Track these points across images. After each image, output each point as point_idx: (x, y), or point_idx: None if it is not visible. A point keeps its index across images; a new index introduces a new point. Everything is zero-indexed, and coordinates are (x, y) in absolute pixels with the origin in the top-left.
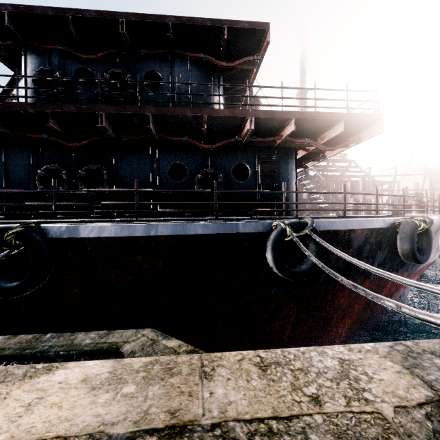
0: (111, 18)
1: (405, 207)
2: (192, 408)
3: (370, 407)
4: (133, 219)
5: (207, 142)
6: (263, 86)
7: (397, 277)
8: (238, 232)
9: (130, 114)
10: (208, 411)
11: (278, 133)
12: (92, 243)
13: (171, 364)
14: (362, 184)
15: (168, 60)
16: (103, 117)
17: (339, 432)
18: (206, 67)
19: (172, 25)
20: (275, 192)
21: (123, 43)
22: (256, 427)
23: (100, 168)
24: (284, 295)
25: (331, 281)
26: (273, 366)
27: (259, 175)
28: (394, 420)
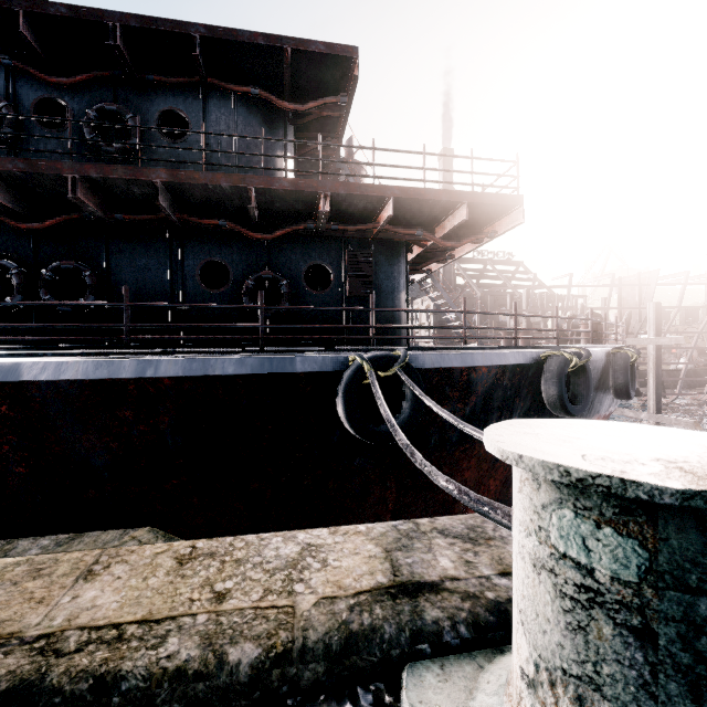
0: (94, 19)
1: (575, 334)
2: (28, 618)
3: (287, 600)
4: (120, 351)
5: (264, 229)
6: (344, 146)
7: (482, 433)
8: (294, 371)
9: (125, 180)
10: (50, 620)
11: (375, 218)
12: (44, 391)
13: (47, 564)
14: (526, 299)
15: (199, 95)
16: (77, 183)
17: (215, 632)
18: (263, 109)
19: (201, 38)
20: (357, 309)
21: (119, 62)
22: (101, 635)
23: (78, 267)
24: (375, 469)
25: (447, 445)
26: (201, 559)
27: (347, 283)
28: (304, 613)
